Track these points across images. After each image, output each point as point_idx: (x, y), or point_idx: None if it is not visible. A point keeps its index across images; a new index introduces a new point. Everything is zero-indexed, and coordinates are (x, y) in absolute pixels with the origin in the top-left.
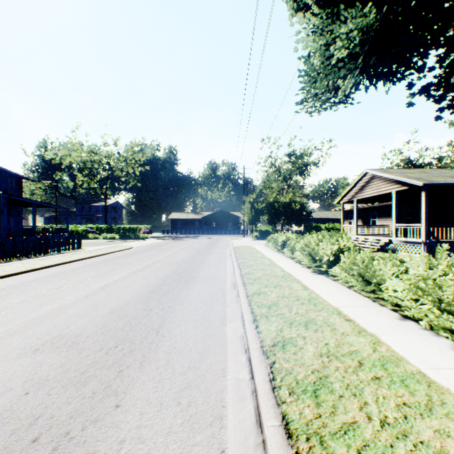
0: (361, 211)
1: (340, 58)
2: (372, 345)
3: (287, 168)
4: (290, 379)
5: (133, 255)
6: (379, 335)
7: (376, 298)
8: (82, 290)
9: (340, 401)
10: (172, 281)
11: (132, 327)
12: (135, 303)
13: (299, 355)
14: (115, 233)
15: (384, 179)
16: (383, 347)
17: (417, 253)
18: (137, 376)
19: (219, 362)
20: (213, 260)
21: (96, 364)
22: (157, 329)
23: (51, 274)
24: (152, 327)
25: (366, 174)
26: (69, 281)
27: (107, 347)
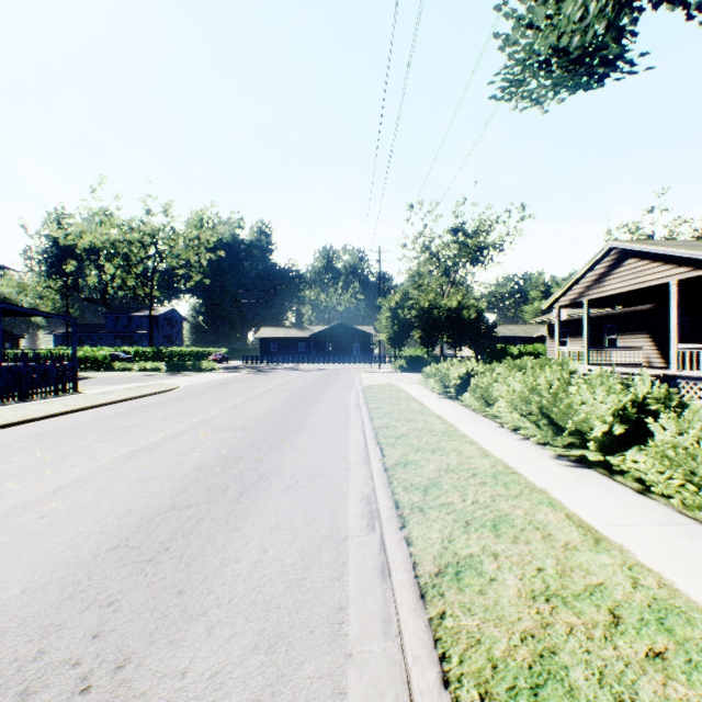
0: None
1: None
2: None
3: (450, 254)
4: None
5: (163, 406)
6: None
7: None
8: None
9: None
10: (201, 494)
11: None
12: (2, 629)
13: None
14: (167, 360)
15: (650, 258)
16: None
17: None
18: None
19: None
20: (322, 419)
21: None
22: None
23: None
24: None
25: (610, 252)
26: None
27: None
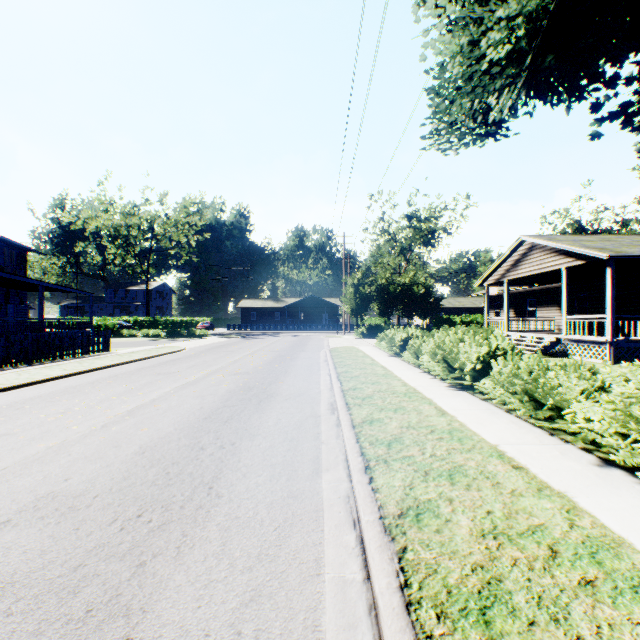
0: (513, 296)
1: (493, 63)
2: (566, 515)
3: (406, 236)
4: (436, 584)
5: (183, 361)
6: (572, 495)
7: (554, 429)
8: (100, 415)
9: (533, 634)
10: (238, 402)
11: (169, 479)
12: (178, 437)
13: (446, 535)
14: (162, 328)
15: (549, 249)
16: (585, 518)
17: (599, 358)
18: (169, 575)
19: (310, 545)
20: (301, 368)
21: (100, 551)
22: (210, 483)
23: (58, 389)
24: (202, 479)
25: (522, 243)
26: (82, 400)
27: (124, 518)
